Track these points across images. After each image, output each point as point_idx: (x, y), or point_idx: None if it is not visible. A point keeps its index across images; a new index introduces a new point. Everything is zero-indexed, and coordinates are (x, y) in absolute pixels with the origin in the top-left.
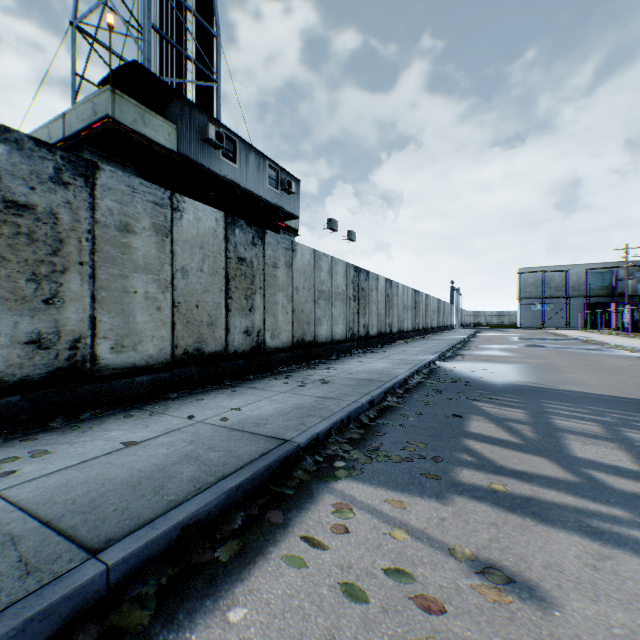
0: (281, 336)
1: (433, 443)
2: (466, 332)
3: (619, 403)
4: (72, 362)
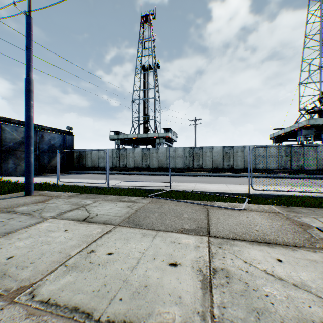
0: None
1: None
2: None
3: None
4: (300, 168)
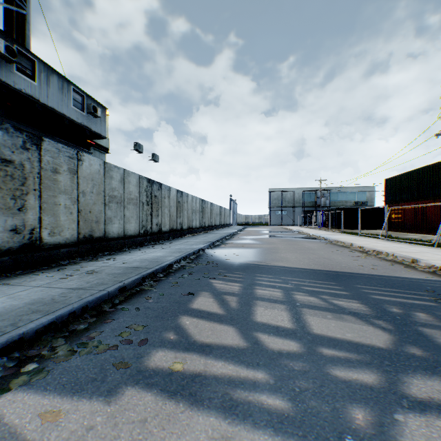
0: (64, 233)
1: (152, 324)
2: (237, 228)
3: (301, 273)
4: None
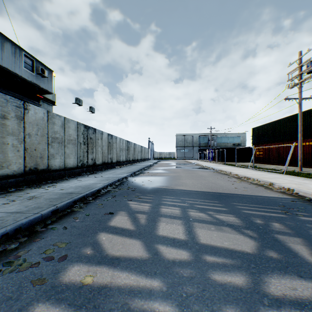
0: (12, 167)
1: (74, 241)
2: (153, 161)
3: (195, 194)
4: None
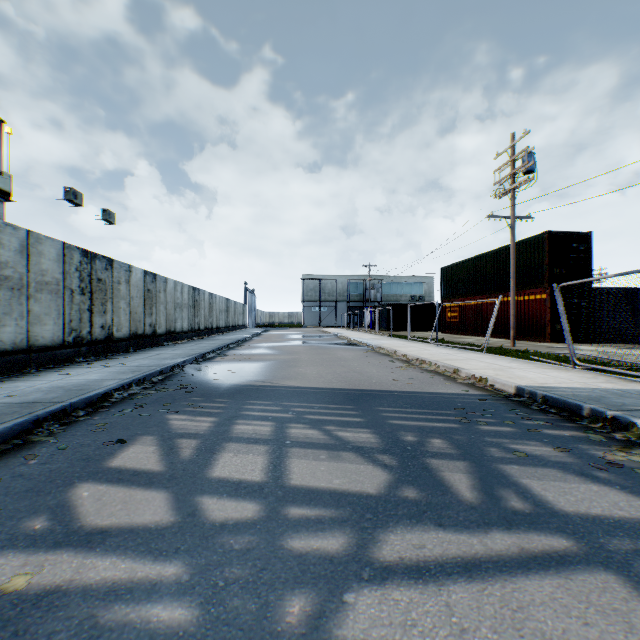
0: None
1: (11, 506)
2: (254, 331)
3: (314, 394)
4: None
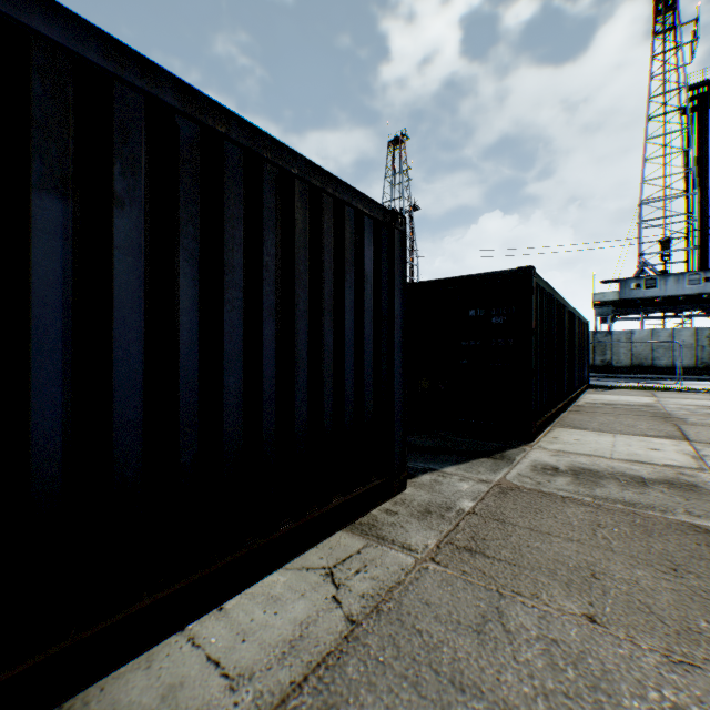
0: (622, 363)
1: None
2: None
3: None
4: None
